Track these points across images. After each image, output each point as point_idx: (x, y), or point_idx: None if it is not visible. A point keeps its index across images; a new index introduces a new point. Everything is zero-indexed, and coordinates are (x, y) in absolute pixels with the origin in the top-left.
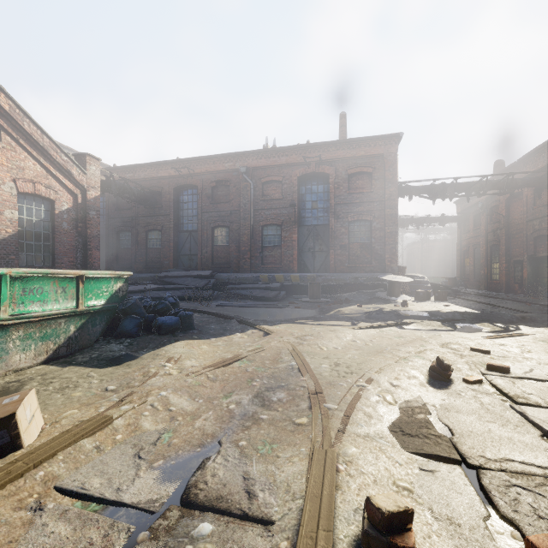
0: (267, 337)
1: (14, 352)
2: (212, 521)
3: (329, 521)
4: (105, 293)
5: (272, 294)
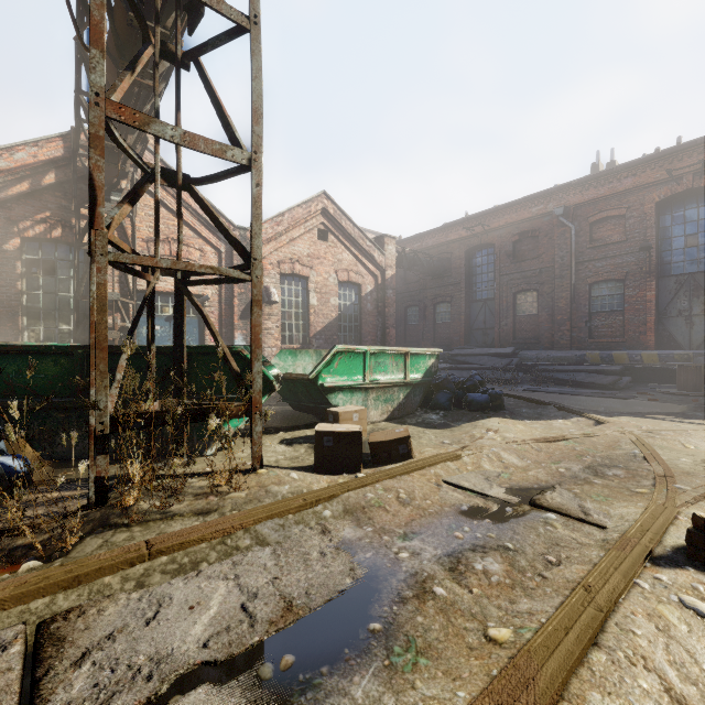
0: (599, 426)
1: (370, 408)
2: (556, 516)
3: (658, 531)
4: (422, 368)
5: (607, 380)
